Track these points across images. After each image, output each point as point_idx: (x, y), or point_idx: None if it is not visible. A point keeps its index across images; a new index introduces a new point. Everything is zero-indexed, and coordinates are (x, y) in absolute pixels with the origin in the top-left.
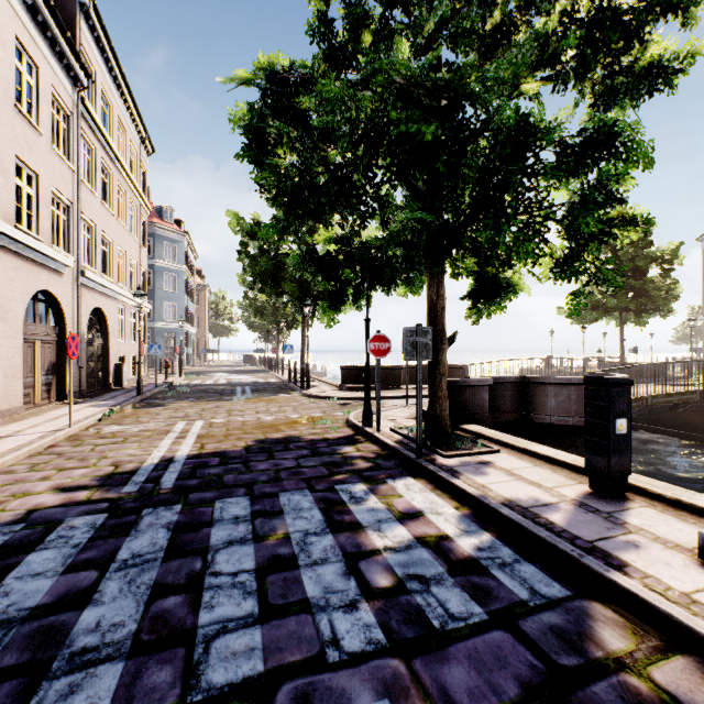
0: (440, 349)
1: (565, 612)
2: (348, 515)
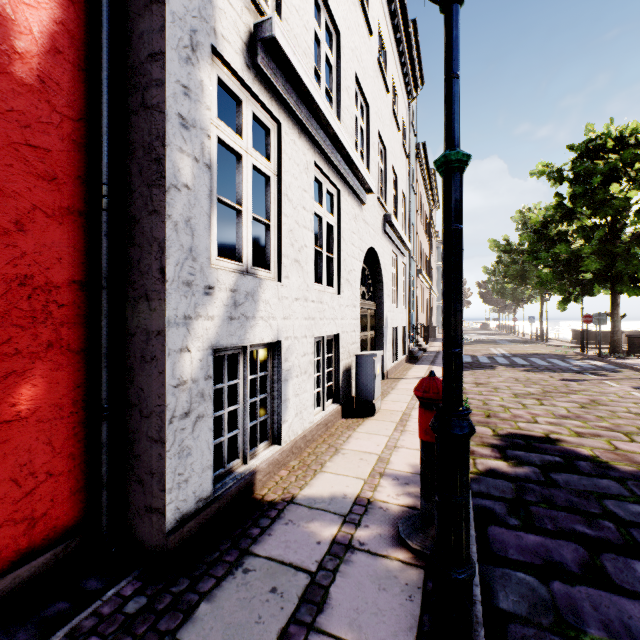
0: (615, 320)
1: (614, 368)
2: (567, 361)
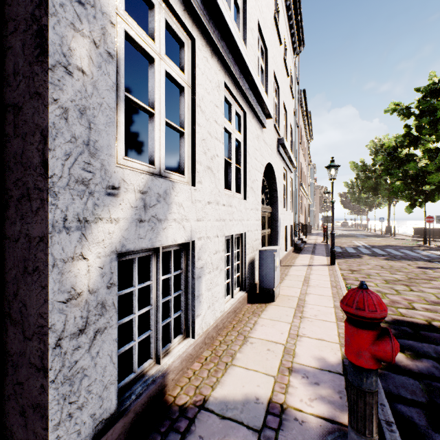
0: None
1: None
2: (416, 252)
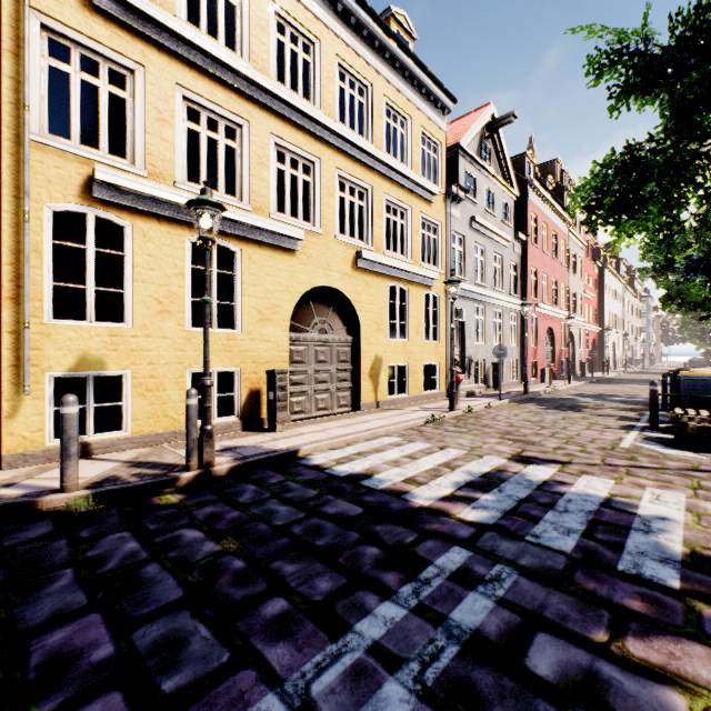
0: None
1: None
2: None
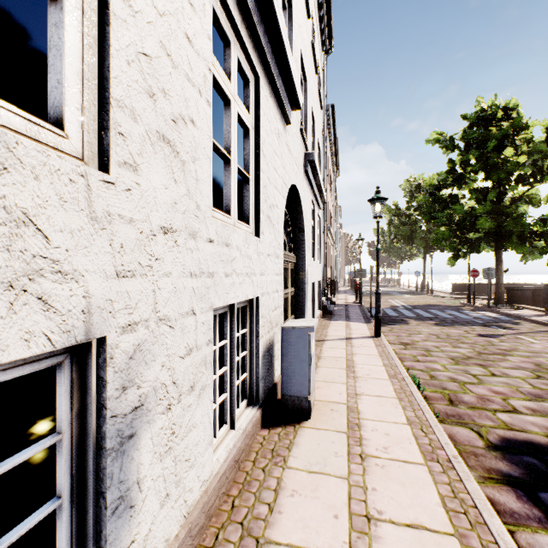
0: (500, 275)
1: (510, 320)
2: (464, 313)
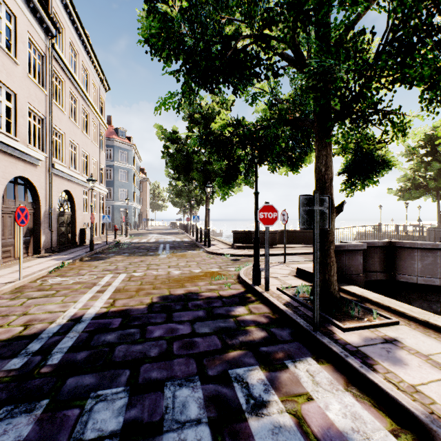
0: None
1: None
2: None
